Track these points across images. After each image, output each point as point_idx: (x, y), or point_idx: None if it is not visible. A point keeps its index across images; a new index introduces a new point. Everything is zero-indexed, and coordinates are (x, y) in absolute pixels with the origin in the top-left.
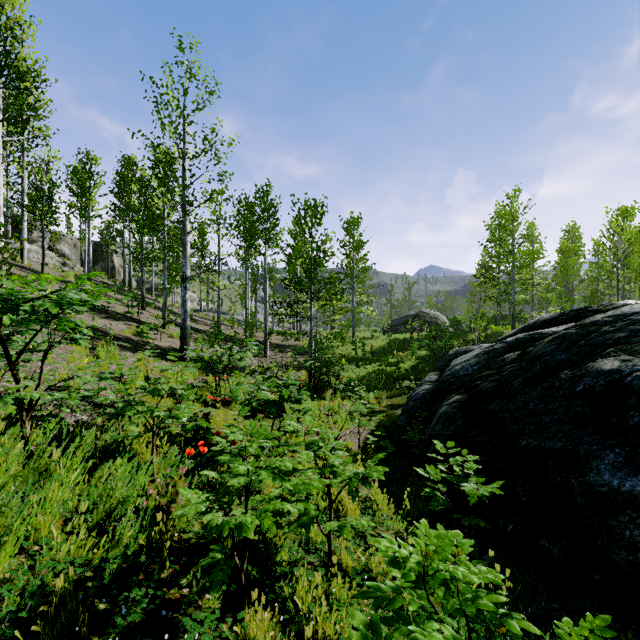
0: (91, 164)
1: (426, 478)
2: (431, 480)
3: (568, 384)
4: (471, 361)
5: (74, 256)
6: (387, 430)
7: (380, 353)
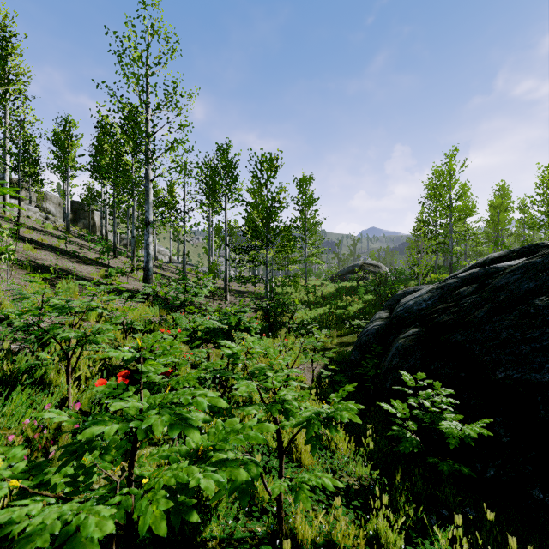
0: (69, 127)
1: (383, 413)
2: (389, 415)
3: (547, 310)
4: (424, 296)
5: (59, 214)
6: (339, 366)
7: (330, 298)
